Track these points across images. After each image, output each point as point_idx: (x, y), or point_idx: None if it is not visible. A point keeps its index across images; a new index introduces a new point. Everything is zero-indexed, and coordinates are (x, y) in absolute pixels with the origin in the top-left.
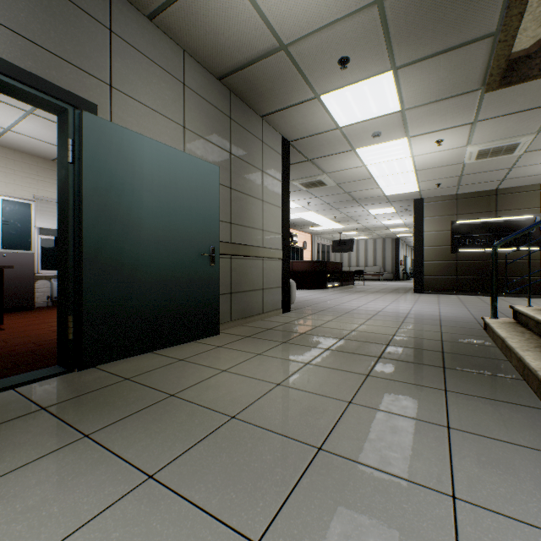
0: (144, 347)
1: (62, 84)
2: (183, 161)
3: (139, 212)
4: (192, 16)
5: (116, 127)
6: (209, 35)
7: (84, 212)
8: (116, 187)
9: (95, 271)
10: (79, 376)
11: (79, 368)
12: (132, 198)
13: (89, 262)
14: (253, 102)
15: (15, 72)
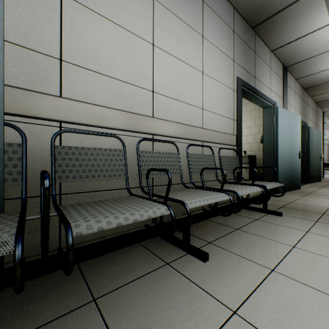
0: (313, 181)
1: (305, 121)
2: (317, 132)
3: (313, 147)
4: (325, 95)
5: (311, 128)
6: (325, 96)
7: (309, 149)
8: (311, 142)
9: (310, 162)
10: (310, 184)
11: (306, 183)
12: (312, 144)
13: (309, 160)
14: (321, 105)
15: (303, 122)
